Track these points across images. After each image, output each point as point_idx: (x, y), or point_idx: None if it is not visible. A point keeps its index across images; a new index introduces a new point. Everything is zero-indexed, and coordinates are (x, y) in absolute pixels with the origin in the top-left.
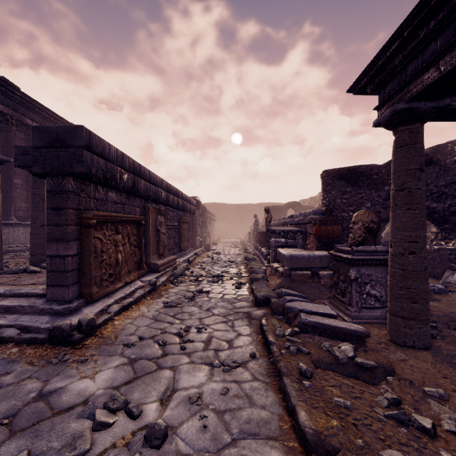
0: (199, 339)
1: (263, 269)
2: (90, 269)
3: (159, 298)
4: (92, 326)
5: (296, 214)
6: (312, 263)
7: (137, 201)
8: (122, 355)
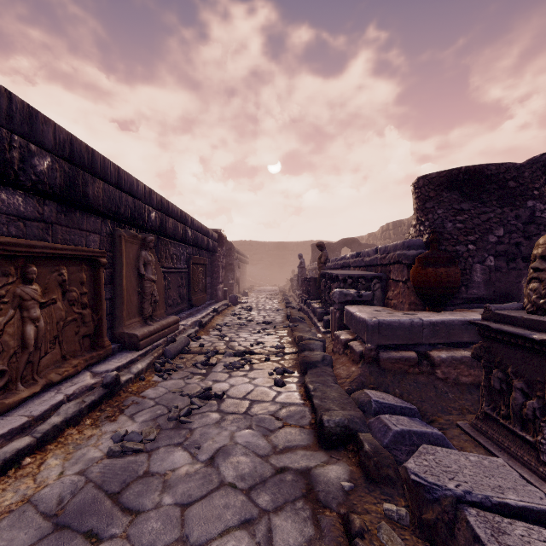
0: None
1: (321, 341)
2: None
3: (111, 421)
4: None
5: (367, 250)
6: (417, 336)
7: (92, 221)
8: None
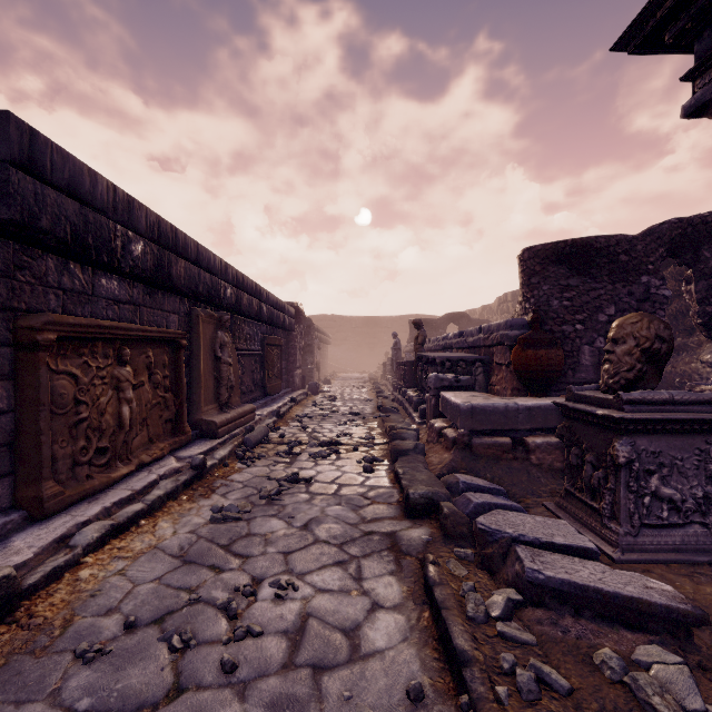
0: (277, 624)
1: (415, 431)
2: (37, 444)
3: (206, 498)
4: (3, 598)
5: (471, 329)
6: (512, 421)
7: (172, 301)
8: (54, 697)
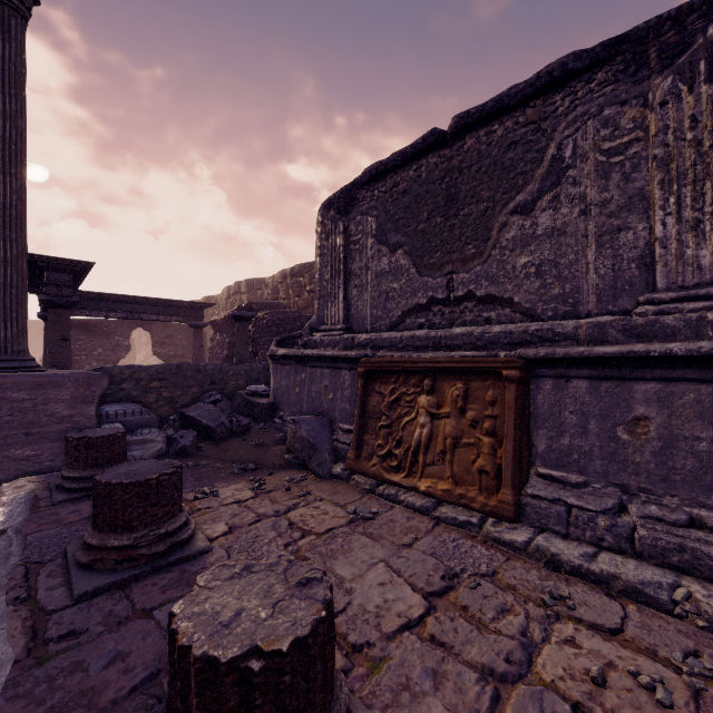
0: None
1: None
2: None
3: None
4: None
5: None
6: None
7: None
8: None
